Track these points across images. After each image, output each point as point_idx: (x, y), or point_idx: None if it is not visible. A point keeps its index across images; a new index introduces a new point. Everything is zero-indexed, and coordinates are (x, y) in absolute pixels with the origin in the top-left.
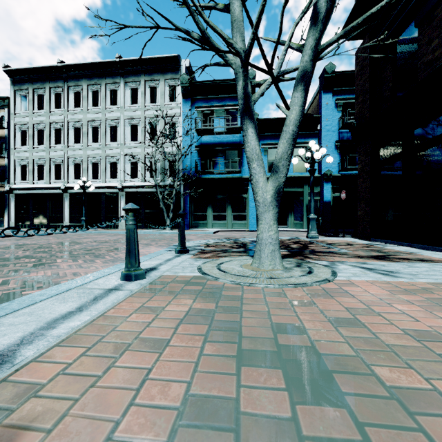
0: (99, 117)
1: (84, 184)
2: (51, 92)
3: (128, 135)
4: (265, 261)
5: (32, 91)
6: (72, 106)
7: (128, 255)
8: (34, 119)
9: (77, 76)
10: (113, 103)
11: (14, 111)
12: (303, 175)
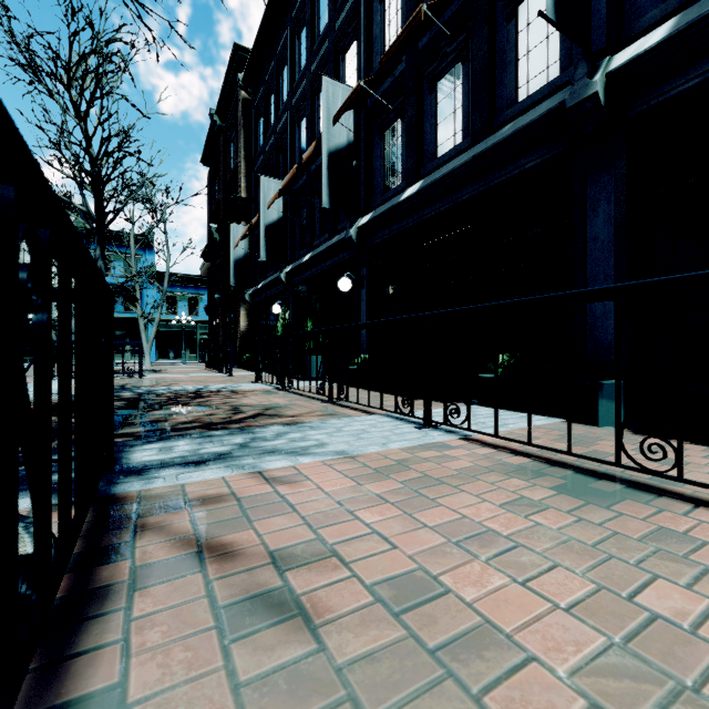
0: None
1: None
2: None
3: None
4: (147, 364)
5: None
6: None
7: None
8: None
9: None
10: None
11: None
12: (196, 319)
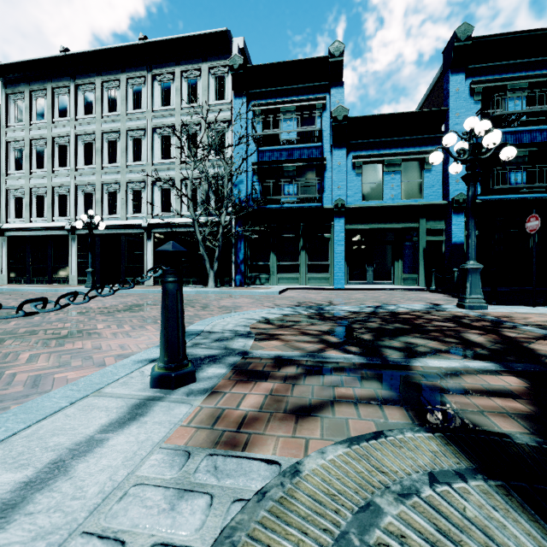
0: (117, 126)
1: (91, 219)
2: (54, 95)
3: (158, 150)
4: None
5: (29, 94)
6: (82, 113)
7: None
8: (31, 133)
9: (88, 70)
10: (137, 106)
11: (6, 123)
12: (419, 202)
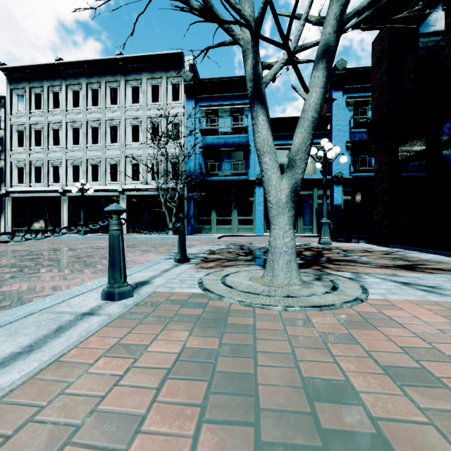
0: (98, 116)
1: (83, 186)
2: (49, 91)
3: (129, 135)
4: (279, 274)
5: (29, 90)
6: (71, 106)
7: (110, 268)
8: (31, 120)
9: (76, 74)
10: (113, 102)
11: (10, 111)
12: (312, 177)
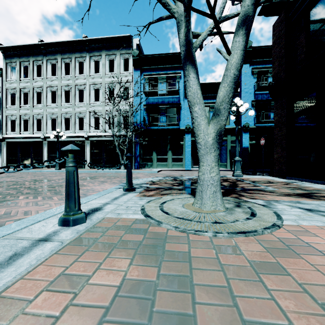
0: (70, 83)
1: (58, 134)
2: (34, 64)
3: (92, 96)
4: (207, 202)
5: (19, 63)
6: (50, 75)
7: (66, 199)
8: (20, 85)
9: (53, 52)
10: (81, 72)
11: (5, 79)
12: (227, 127)
